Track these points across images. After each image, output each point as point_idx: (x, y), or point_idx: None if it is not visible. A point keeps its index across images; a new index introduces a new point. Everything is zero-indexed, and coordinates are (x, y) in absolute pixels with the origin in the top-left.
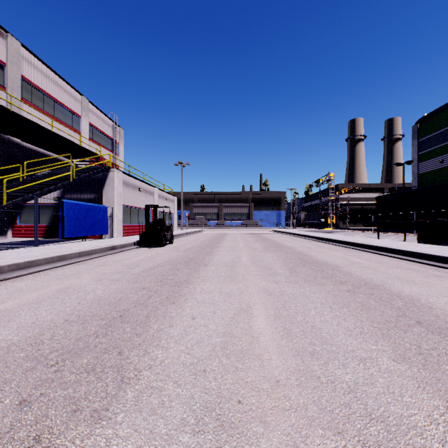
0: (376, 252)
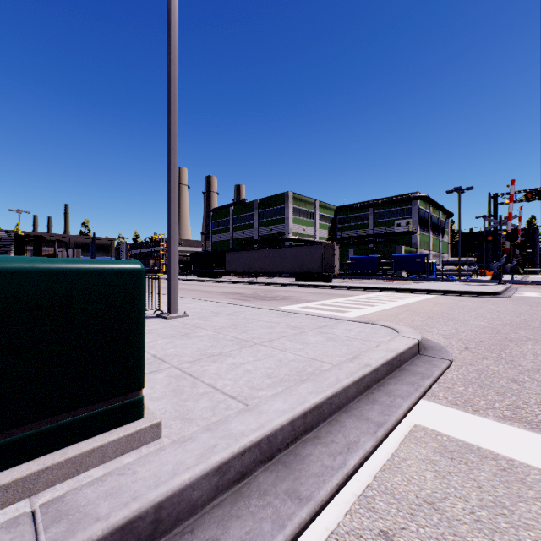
0: (182, 280)
